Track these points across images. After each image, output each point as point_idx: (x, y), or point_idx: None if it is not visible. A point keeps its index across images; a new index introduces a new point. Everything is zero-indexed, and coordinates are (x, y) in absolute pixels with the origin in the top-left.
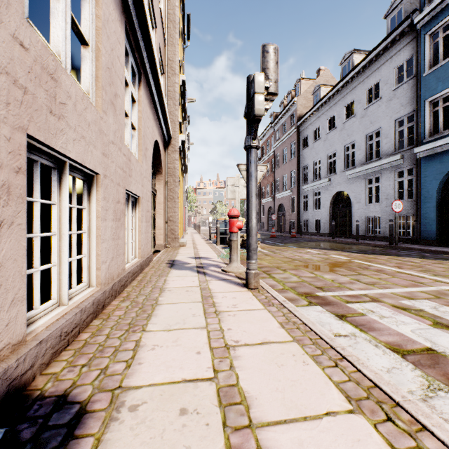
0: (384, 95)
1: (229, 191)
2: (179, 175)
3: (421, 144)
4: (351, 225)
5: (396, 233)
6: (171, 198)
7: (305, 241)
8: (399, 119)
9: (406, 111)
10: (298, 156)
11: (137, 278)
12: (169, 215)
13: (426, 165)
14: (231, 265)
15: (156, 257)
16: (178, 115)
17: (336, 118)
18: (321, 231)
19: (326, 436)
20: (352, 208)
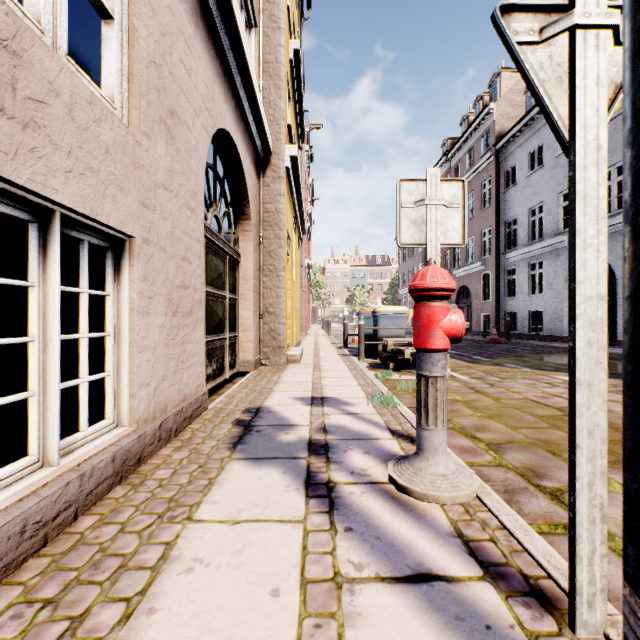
0: None
1: (407, 220)
2: (289, 229)
3: None
4: (615, 322)
5: None
6: (271, 270)
7: (527, 352)
8: None
9: None
10: (497, 202)
11: (74, 529)
12: (267, 302)
13: None
14: (423, 466)
15: (222, 397)
16: (284, 108)
17: None
18: (545, 332)
19: None
20: (618, 288)
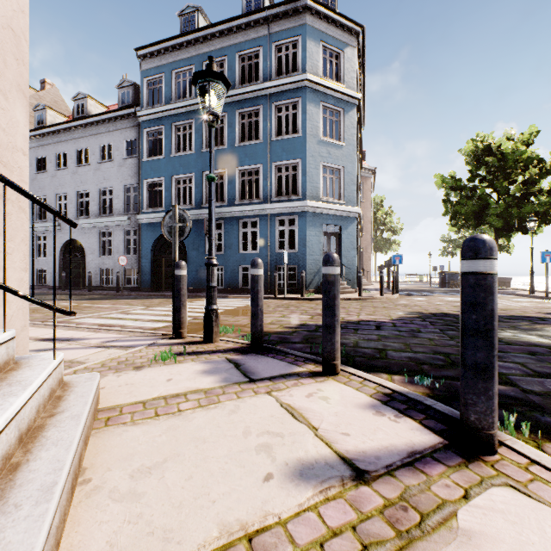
0: (116, 159)
1: None
2: None
3: (142, 213)
4: (86, 276)
5: (122, 282)
6: None
7: None
8: (128, 186)
9: (133, 182)
10: None
11: None
12: None
13: (145, 230)
14: None
15: None
16: None
17: (68, 157)
18: (48, 283)
19: (58, 333)
20: (87, 258)
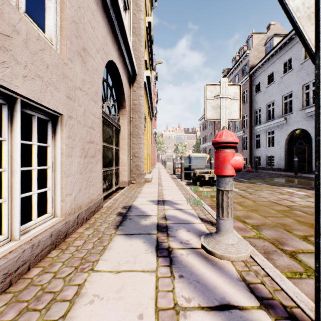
0: None
1: (210, 106)
2: (146, 114)
3: None
4: (311, 161)
5: None
6: (136, 134)
7: (267, 177)
8: None
9: None
10: (250, 101)
11: (28, 276)
12: (134, 151)
13: None
14: (221, 239)
15: (111, 200)
16: (143, 51)
17: (292, 60)
18: (275, 166)
19: None
20: (313, 144)
